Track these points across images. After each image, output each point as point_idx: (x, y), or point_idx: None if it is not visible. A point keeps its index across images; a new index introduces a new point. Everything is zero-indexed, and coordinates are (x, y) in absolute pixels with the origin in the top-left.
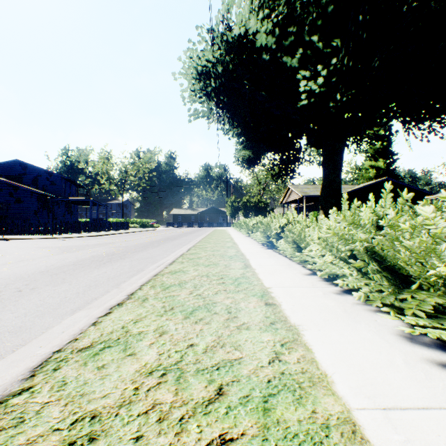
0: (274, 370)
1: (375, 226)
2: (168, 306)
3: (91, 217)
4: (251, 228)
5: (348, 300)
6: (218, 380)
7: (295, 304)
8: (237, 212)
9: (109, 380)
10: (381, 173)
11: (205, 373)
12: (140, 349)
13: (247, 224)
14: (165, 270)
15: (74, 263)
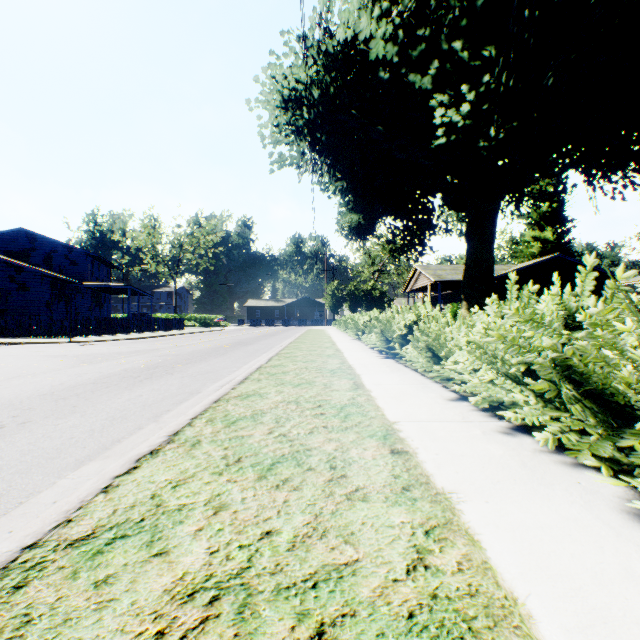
0: (419, 589)
1: (564, 324)
2: (233, 455)
3: (129, 311)
4: (361, 328)
5: (525, 444)
6: (315, 612)
7: (440, 451)
8: (341, 304)
9: (111, 612)
10: (549, 247)
11: (291, 595)
12: (177, 542)
13: (356, 321)
14: (232, 392)
15: (95, 381)
